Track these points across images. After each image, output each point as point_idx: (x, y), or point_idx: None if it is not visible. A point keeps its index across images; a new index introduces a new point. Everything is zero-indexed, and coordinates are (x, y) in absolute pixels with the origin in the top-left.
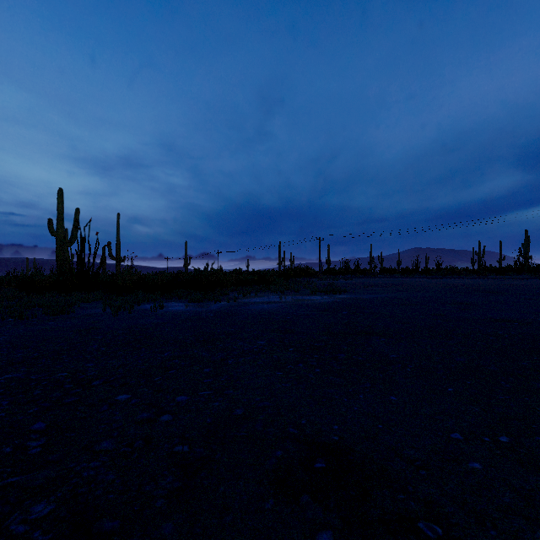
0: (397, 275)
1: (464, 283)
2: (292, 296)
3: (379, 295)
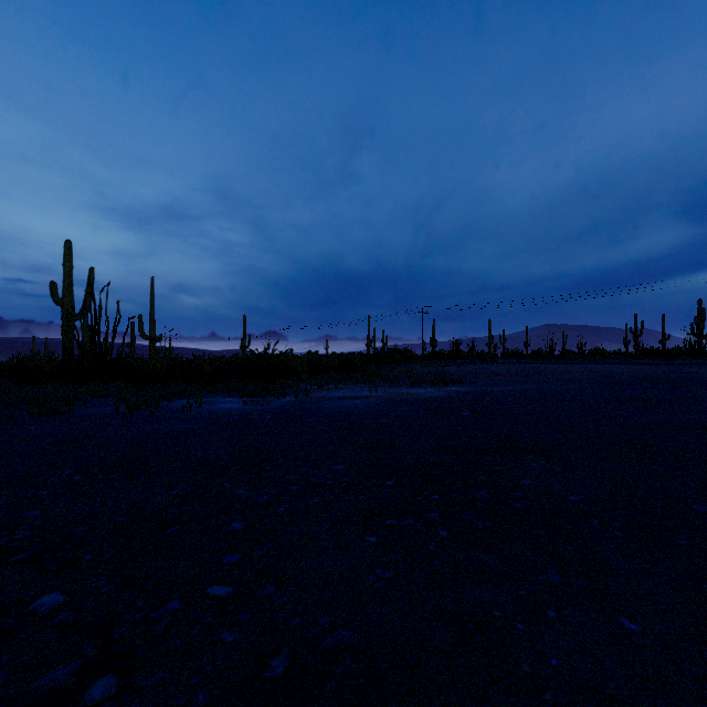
0: (527, 360)
1: (623, 371)
2: (386, 388)
3: (509, 387)
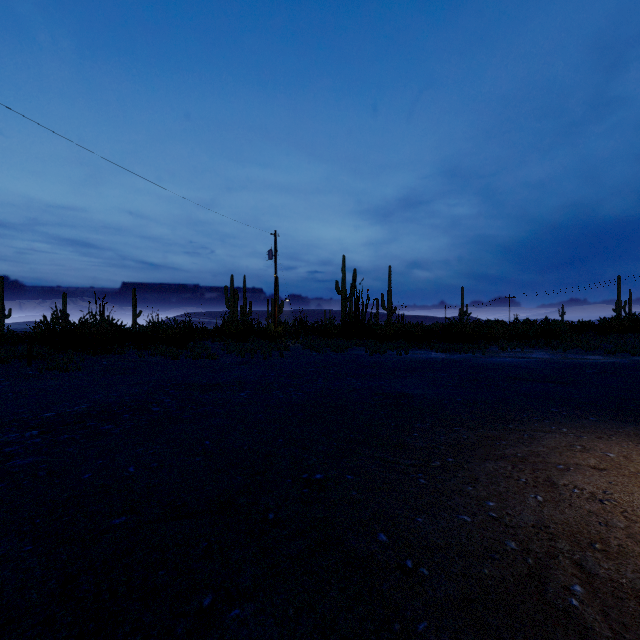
0: None
1: None
2: (570, 354)
3: None
